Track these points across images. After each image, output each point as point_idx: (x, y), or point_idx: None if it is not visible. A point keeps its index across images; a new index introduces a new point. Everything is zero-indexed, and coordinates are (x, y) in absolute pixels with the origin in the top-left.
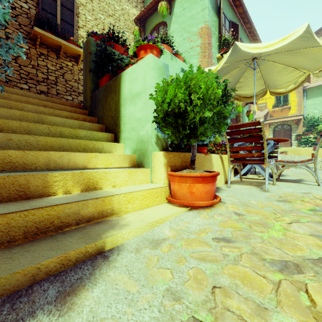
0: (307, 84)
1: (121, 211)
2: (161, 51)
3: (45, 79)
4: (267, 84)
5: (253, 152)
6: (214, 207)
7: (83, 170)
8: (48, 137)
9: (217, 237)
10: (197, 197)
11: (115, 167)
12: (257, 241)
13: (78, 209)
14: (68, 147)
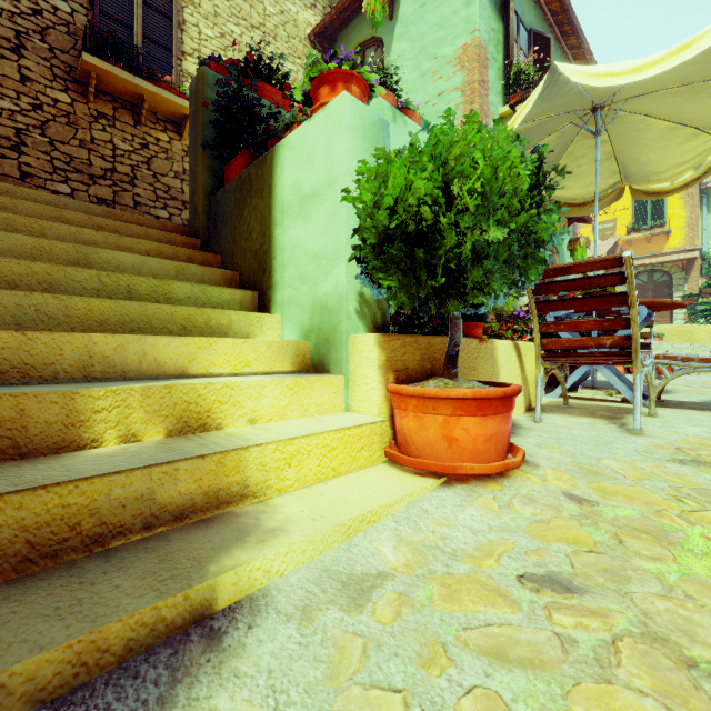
0: (708, 178)
1: (267, 488)
2: (370, 89)
3: (108, 172)
4: (626, 171)
5: (593, 334)
6: (510, 476)
7: (174, 381)
8: (94, 299)
9: (530, 574)
10: (465, 451)
11: (258, 373)
12: (652, 592)
13: (149, 487)
14: (143, 322)
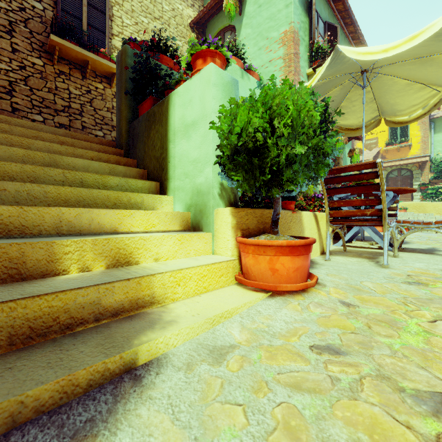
0: (435, 112)
1: (165, 298)
2: (227, 60)
3: (66, 108)
4: (382, 109)
5: (361, 208)
6: (308, 291)
7: (110, 236)
8: (61, 187)
9: (317, 345)
10: (282, 277)
11: (160, 231)
12: (384, 354)
13: (98, 297)
14: (91, 201)
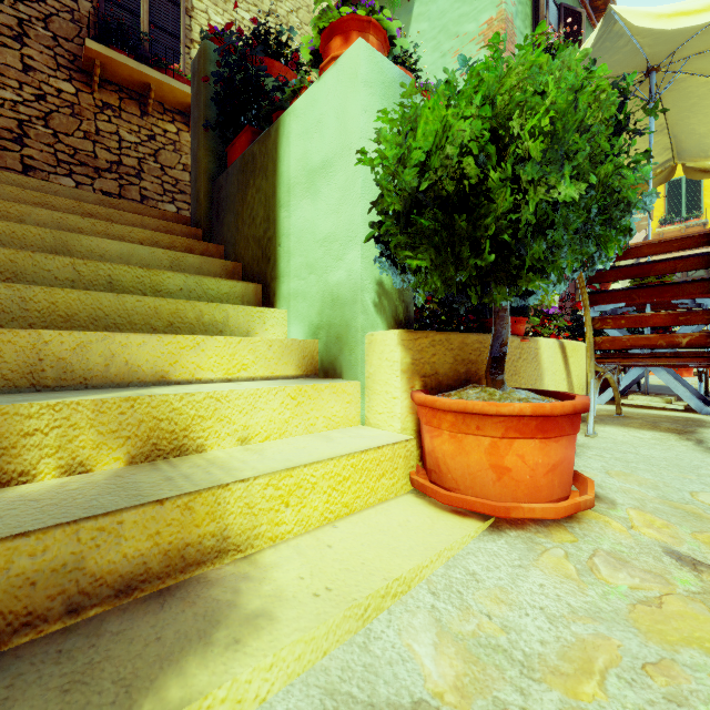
0: None
1: (255, 538)
2: (390, 42)
3: (114, 165)
4: (680, 146)
5: (646, 332)
6: (580, 519)
7: (145, 390)
8: (58, 289)
9: None
10: (520, 485)
11: (257, 378)
12: None
13: (76, 552)
14: (120, 318)
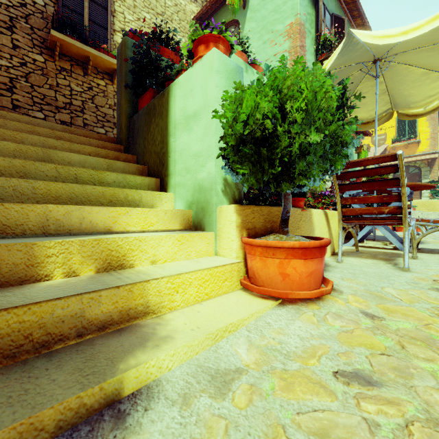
0: None
1: (162, 307)
2: (231, 47)
3: (67, 105)
4: (395, 101)
5: (374, 206)
6: (324, 299)
7: (102, 236)
8: (51, 182)
9: (342, 371)
10: (294, 282)
11: (158, 230)
12: (429, 386)
13: (81, 308)
14: (84, 198)
